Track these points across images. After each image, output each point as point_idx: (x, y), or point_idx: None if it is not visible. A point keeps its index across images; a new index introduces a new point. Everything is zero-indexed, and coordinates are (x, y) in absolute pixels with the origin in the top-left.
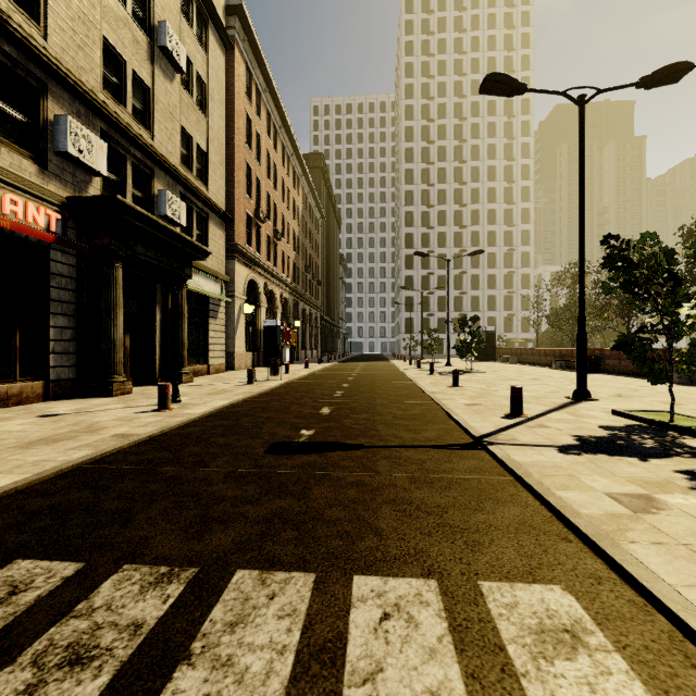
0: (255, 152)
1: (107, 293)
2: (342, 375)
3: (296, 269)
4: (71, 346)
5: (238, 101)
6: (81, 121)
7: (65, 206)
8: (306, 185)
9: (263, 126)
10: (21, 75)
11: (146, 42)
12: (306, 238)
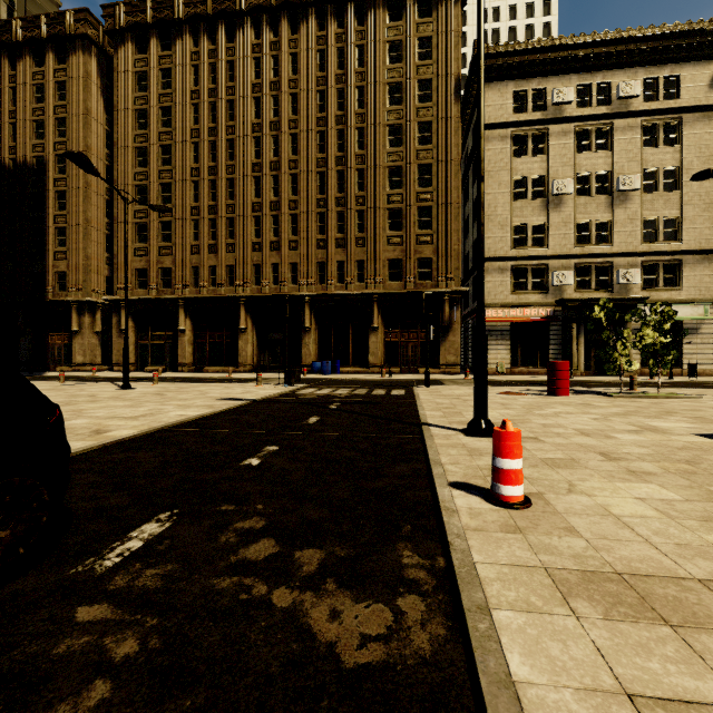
0: None
1: (568, 334)
2: None
3: None
4: (558, 356)
5: None
6: (563, 267)
7: (554, 304)
8: None
9: None
10: (539, 267)
11: (607, 198)
12: None
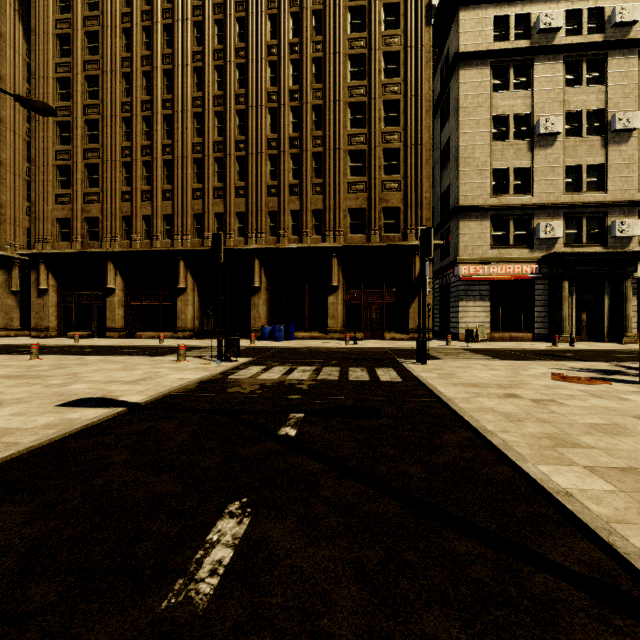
0: None
1: (558, 294)
2: None
3: None
4: (545, 319)
5: None
6: (550, 217)
7: (540, 260)
8: None
9: None
10: (522, 218)
11: (599, 139)
12: None
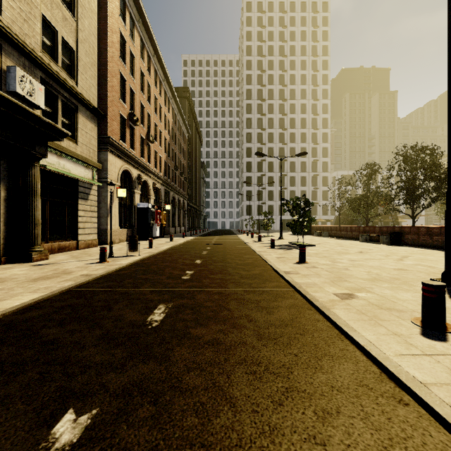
0: (129, 68)
1: None
2: (197, 249)
3: (167, 166)
4: None
5: (112, 19)
6: None
7: None
8: (175, 106)
9: (137, 50)
10: None
11: None
12: (175, 145)
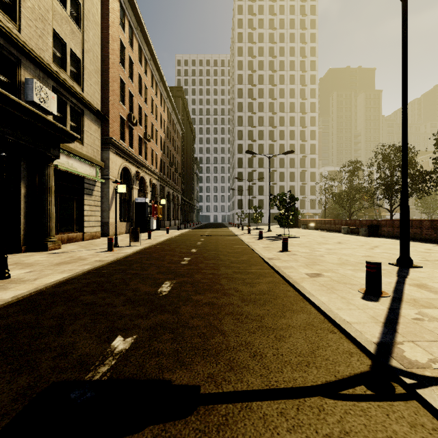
0: (128, 72)
1: None
2: (192, 240)
3: (162, 163)
4: None
5: (113, 29)
6: None
7: None
8: (170, 106)
9: (135, 55)
10: None
11: None
12: (170, 143)
